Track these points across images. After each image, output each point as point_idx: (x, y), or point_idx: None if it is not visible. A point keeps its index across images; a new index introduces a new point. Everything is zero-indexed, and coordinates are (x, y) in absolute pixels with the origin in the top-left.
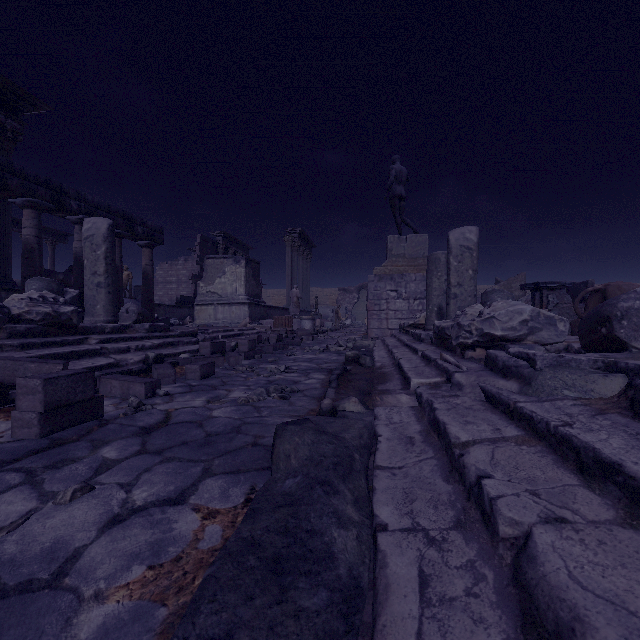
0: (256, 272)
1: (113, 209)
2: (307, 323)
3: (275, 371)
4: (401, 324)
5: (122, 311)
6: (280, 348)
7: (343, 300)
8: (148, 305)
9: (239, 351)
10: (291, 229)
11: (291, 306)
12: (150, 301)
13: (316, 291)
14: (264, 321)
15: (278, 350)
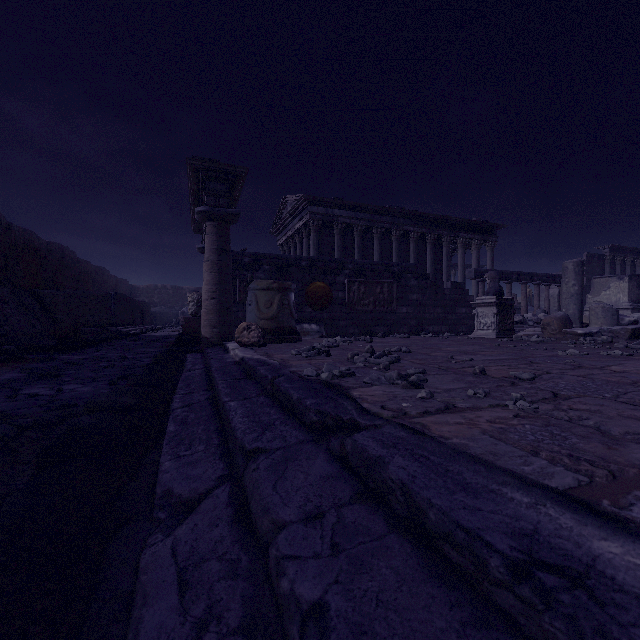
0: None
1: (547, 275)
2: None
3: None
4: None
5: None
6: None
7: None
8: None
9: None
10: None
11: None
12: None
13: None
14: None
15: None
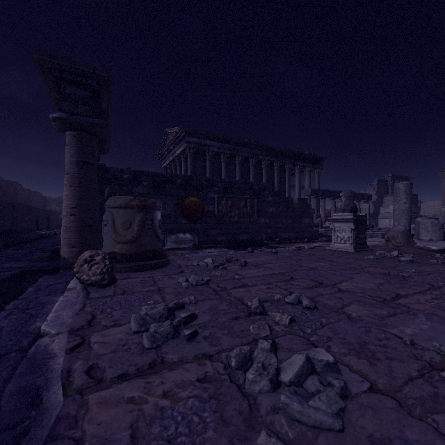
0: (414, 200)
1: (358, 194)
2: None
3: None
4: None
5: None
6: None
7: None
8: None
9: None
10: None
11: (440, 218)
12: None
13: None
14: None
15: None
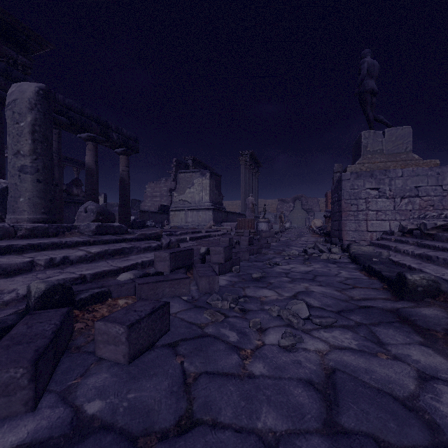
0: (218, 184)
1: (87, 112)
2: (263, 225)
3: (293, 322)
4: (403, 225)
5: (80, 210)
6: (253, 253)
7: (281, 208)
8: (124, 208)
9: (211, 262)
10: (244, 151)
11: (247, 211)
12: (126, 204)
13: (260, 202)
14: (225, 224)
15: (251, 255)
